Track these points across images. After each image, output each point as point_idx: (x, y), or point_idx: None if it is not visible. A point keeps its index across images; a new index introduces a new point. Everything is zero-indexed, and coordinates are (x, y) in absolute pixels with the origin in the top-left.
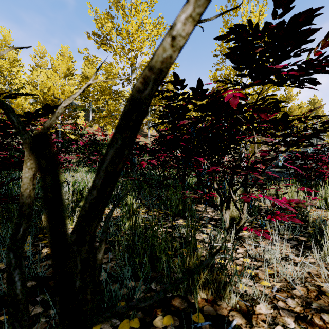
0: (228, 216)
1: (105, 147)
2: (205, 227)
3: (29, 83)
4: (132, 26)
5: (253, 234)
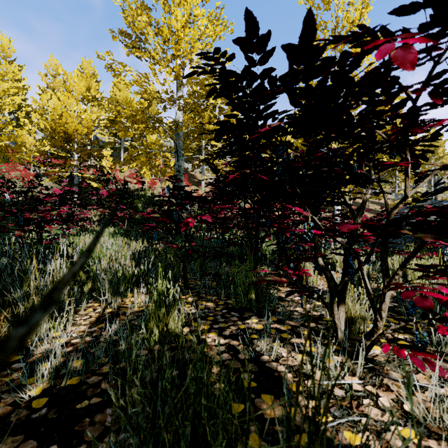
0: (343, 316)
1: (141, 199)
2: (300, 337)
3: (36, 110)
4: (177, 20)
5: (393, 354)
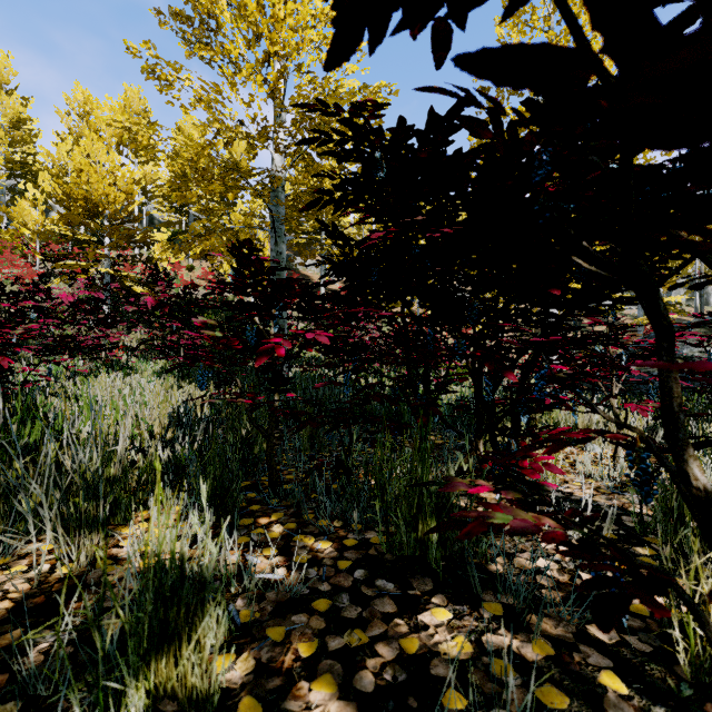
0: None
1: (219, 314)
2: (599, 704)
3: (48, 169)
4: None
5: None
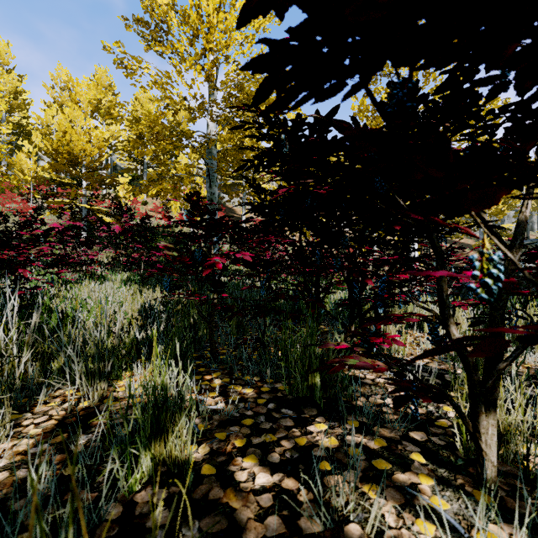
0: (494, 436)
1: (167, 238)
2: (408, 467)
3: (38, 129)
4: None
5: None
